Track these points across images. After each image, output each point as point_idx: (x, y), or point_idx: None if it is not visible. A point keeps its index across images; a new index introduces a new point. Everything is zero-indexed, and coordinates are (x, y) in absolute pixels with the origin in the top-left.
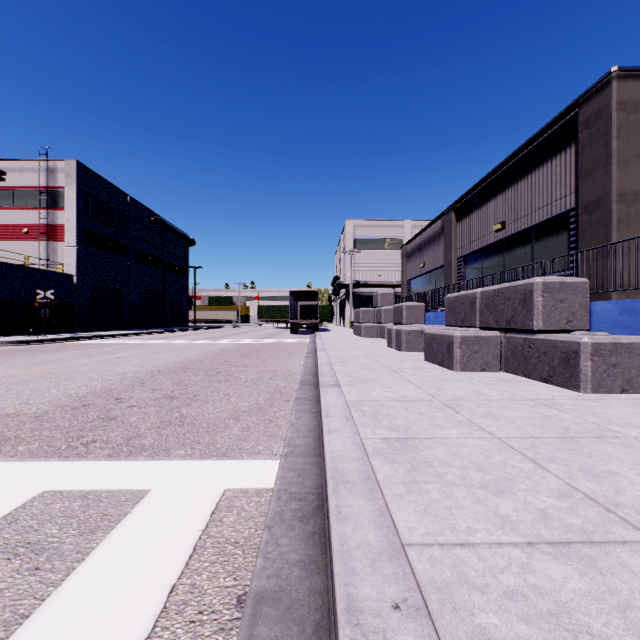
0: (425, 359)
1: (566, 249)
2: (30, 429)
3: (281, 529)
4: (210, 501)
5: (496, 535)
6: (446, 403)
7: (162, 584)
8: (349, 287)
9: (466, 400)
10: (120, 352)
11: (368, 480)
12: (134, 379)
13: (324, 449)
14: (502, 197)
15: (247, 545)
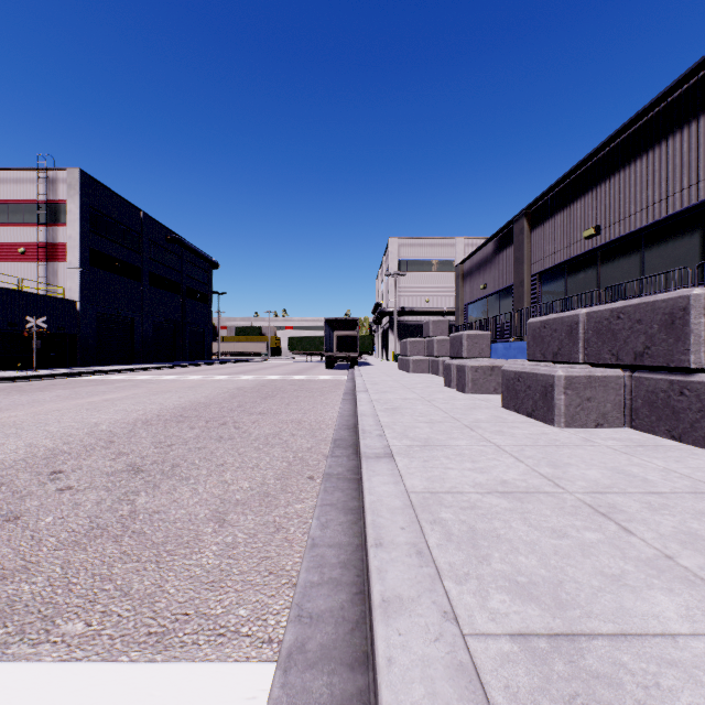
0: (504, 406)
1: (698, 255)
2: None
3: None
4: None
5: None
6: (588, 501)
7: None
8: (393, 315)
9: (618, 493)
10: (114, 392)
11: None
12: (103, 434)
13: (378, 696)
14: (596, 194)
15: None
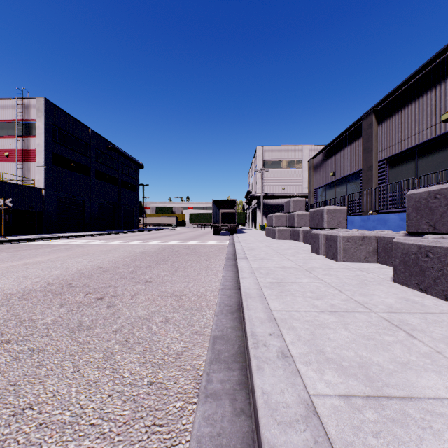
0: (397, 281)
1: None
2: None
3: None
4: None
5: None
6: None
7: None
8: (259, 198)
9: None
10: (43, 255)
11: None
12: None
13: None
14: None
15: None
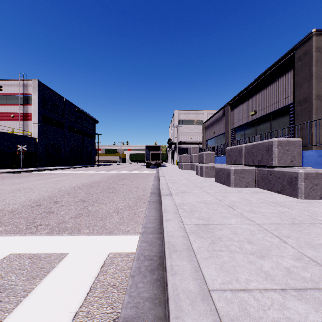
0: (215, 181)
1: (288, 124)
2: (7, 218)
3: (139, 277)
4: (100, 260)
5: (263, 284)
6: (228, 204)
7: (70, 311)
8: (176, 144)
9: (238, 203)
10: (59, 177)
11: (188, 249)
12: (65, 191)
13: (163, 230)
14: (254, 97)
15: (120, 287)
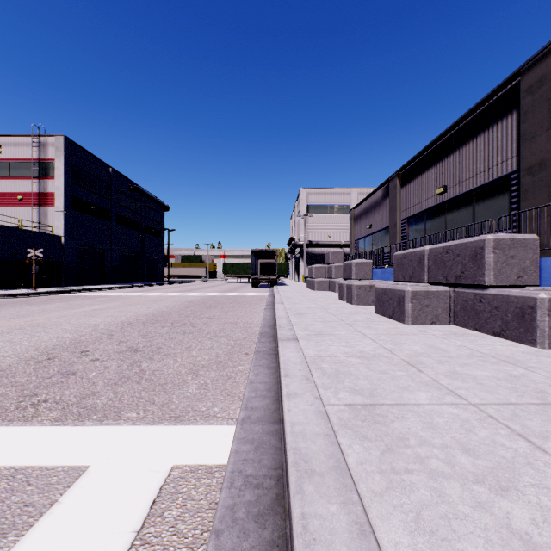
0: (376, 312)
1: (507, 209)
2: None
3: (232, 536)
4: (153, 484)
5: None
6: (406, 360)
7: None
8: (303, 247)
9: (425, 356)
10: (98, 304)
11: (338, 469)
12: (104, 331)
13: (284, 419)
14: (444, 163)
15: None
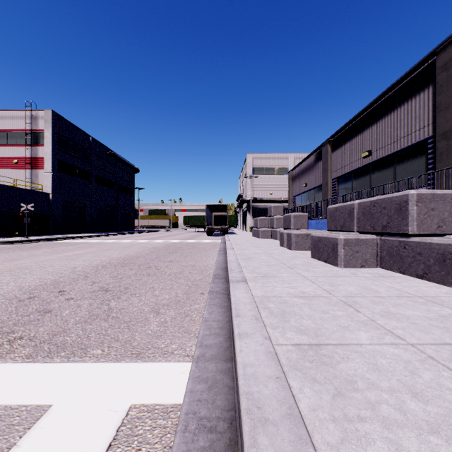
0: (312, 256)
1: (424, 169)
2: None
3: None
4: (110, 425)
5: None
6: (343, 300)
7: None
8: (249, 202)
9: (360, 297)
10: (78, 250)
11: (291, 418)
12: (81, 273)
13: (236, 360)
14: (369, 131)
15: None
